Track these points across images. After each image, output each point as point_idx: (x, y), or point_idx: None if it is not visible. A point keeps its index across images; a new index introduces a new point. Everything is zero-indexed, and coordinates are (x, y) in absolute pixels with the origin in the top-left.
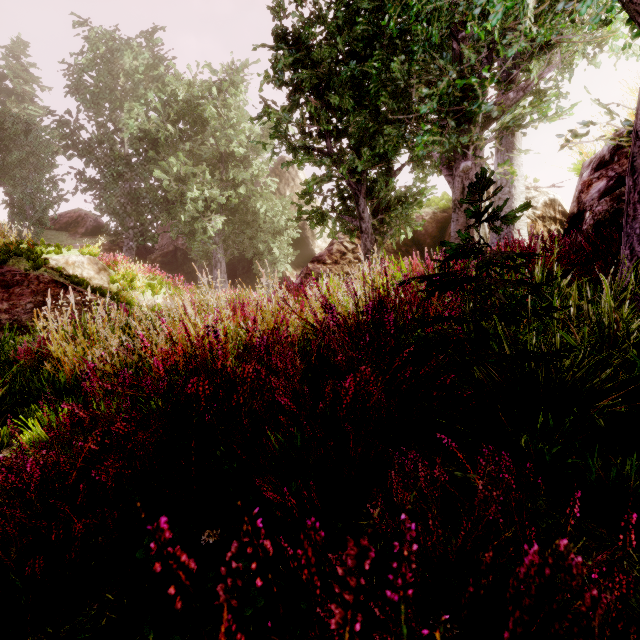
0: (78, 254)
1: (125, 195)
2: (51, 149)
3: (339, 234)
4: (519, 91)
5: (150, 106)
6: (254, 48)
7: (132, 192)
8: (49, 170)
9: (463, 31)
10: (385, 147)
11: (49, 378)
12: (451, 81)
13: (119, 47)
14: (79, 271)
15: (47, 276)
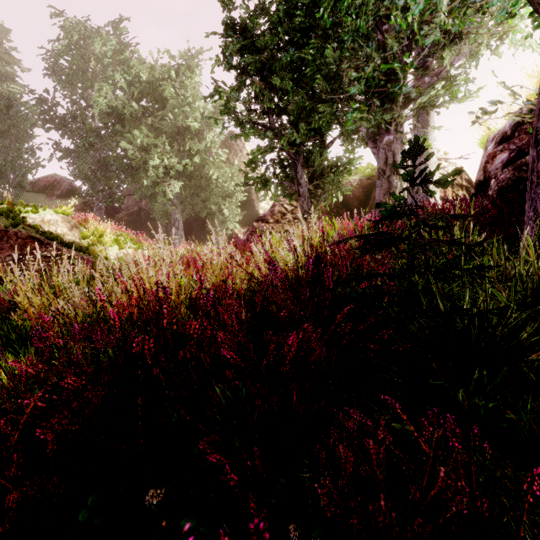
0: (53, 213)
1: (95, 162)
2: (30, 122)
3: (280, 197)
4: (433, 76)
5: (117, 86)
6: (206, 35)
7: (101, 160)
8: (28, 140)
9: (386, 24)
10: (319, 123)
11: (18, 326)
12: (376, 66)
13: (90, 35)
14: (54, 228)
15: (24, 232)
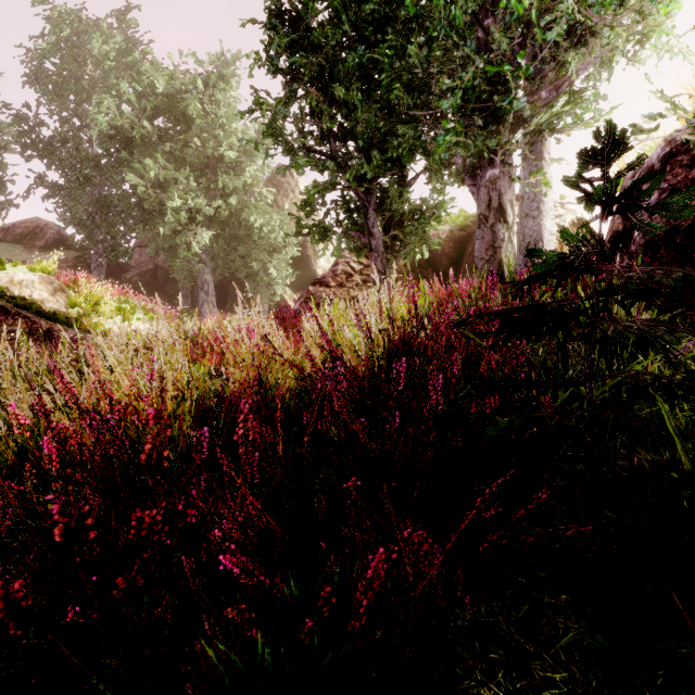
0: (27, 271)
1: (93, 203)
2: None
3: (345, 253)
4: (552, 90)
5: (124, 99)
6: (242, 24)
7: (102, 199)
8: None
9: (489, 17)
10: (399, 151)
11: None
12: (478, 71)
13: (86, 28)
14: (27, 292)
15: None
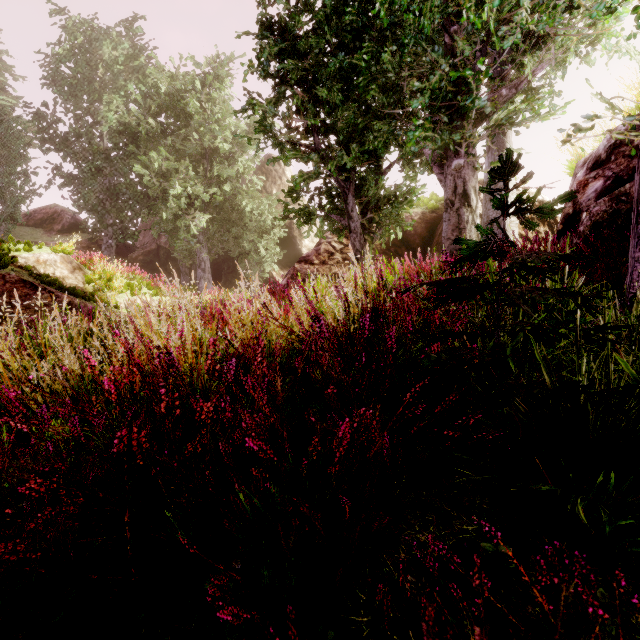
0: (50, 252)
1: (104, 191)
2: (24, 141)
3: (327, 234)
4: (512, 88)
5: (131, 99)
6: (237, 36)
7: (111, 188)
8: (22, 163)
9: (455, 25)
10: (375, 143)
11: None
12: (444, 74)
13: (97, 36)
14: (51, 270)
15: (14, 275)
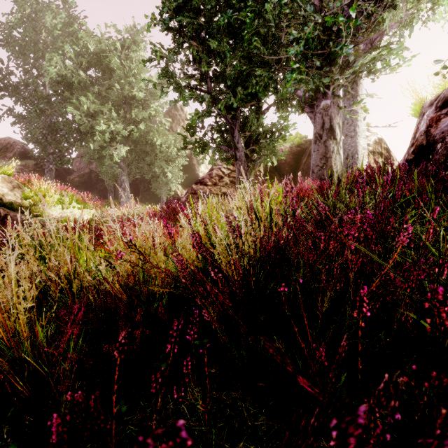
0: None
1: (46, 127)
2: None
3: (218, 162)
4: (368, 44)
5: (67, 57)
6: None
7: (52, 125)
8: None
9: None
10: (256, 87)
11: None
12: (317, 25)
13: (41, 8)
14: None
15: None
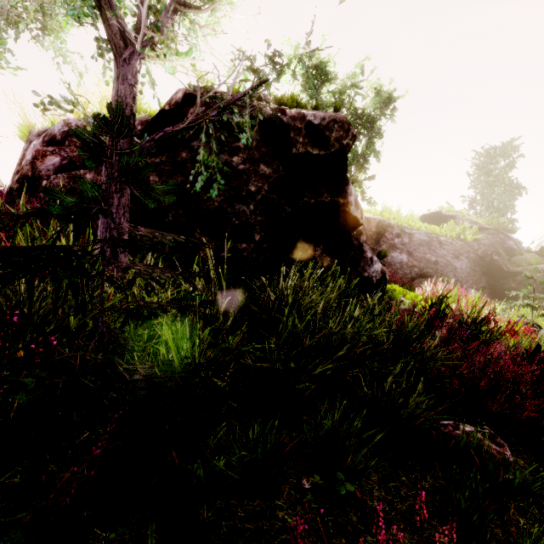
0: None
1: None
2: None
3: None
4: None
5: None
6: None
7: None
8: None
9: None
10: None
11: None
12: None
13: None
14: None
15: None
